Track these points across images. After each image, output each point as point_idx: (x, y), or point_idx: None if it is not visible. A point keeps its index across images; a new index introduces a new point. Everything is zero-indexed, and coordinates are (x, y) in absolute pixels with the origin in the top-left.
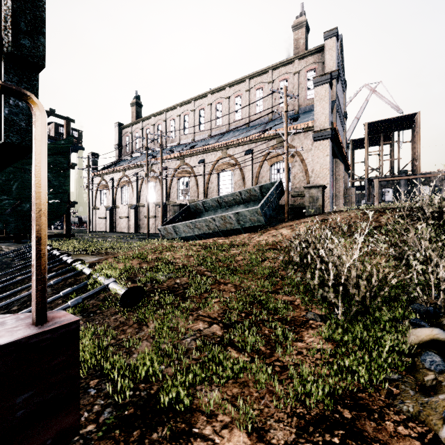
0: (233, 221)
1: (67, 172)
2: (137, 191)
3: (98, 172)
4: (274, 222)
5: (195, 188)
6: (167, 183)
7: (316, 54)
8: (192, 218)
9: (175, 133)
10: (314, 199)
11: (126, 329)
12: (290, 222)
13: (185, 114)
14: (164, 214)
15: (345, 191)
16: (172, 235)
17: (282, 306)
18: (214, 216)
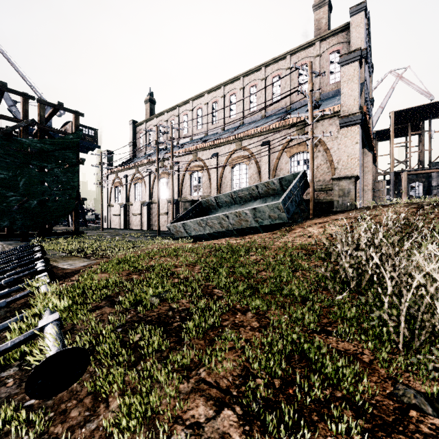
0: (249, 218)
1: (76, 167)
2: (149, 188)
3: (112, 169)
4: (295, 219)
5: (207, 183)
6: (180, 179)
7: (341, 33)
8: (204, 215)
9: (188, 128)
10: (345, 192)
11: (70, 410)
12: (317, 220)
13: (198, 108)
14: (176, 211)
15: (374, 185)
16: (181, 233)
17: (349, 373)
18: (227, 212)
